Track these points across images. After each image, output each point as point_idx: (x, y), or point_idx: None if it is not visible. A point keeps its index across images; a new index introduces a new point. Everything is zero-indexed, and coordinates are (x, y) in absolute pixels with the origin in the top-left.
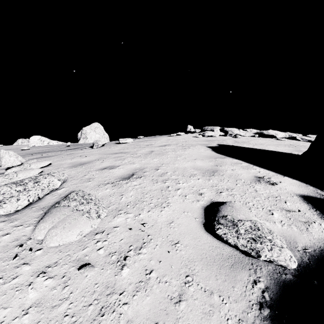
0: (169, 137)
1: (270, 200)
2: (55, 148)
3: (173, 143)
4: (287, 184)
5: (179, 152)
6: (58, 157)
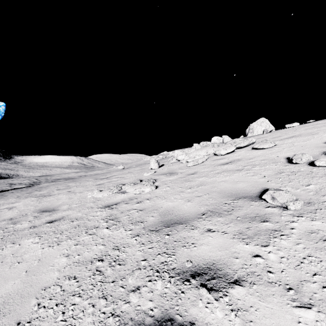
0: None
1: None
2: None
3: None
4: None
5: None
6: None
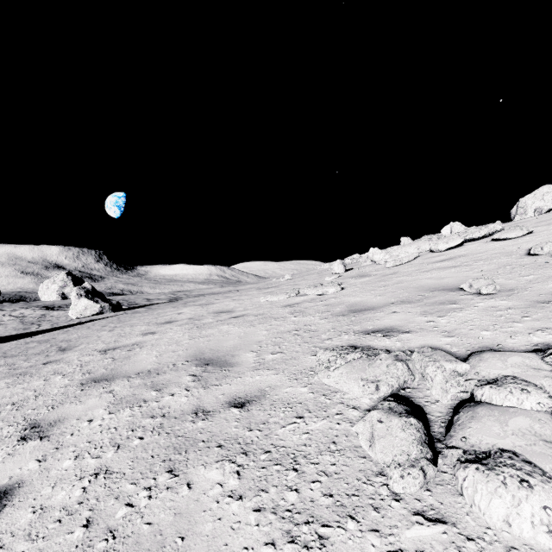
0: None
1: None
2: None
3: None
4: None
5: None
6: None
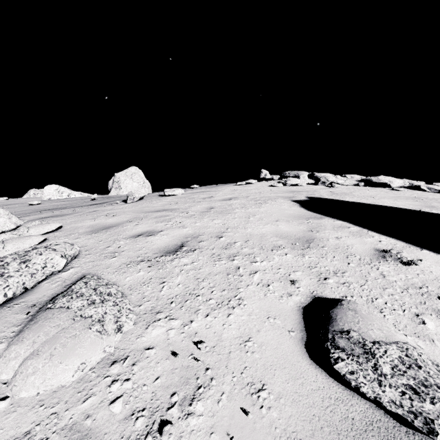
0: (235, 187)
1: (412, 294)
2: (76, 202)
3: (242, 195)
4: (431, 263)
5: (251, 208)
6: (75, 217)
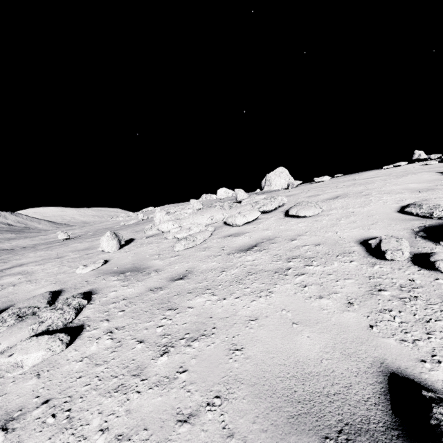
0: (380, 171)
1: None
2: None
3: (385, 175)
4: None
5: (390, 180)
6: None
